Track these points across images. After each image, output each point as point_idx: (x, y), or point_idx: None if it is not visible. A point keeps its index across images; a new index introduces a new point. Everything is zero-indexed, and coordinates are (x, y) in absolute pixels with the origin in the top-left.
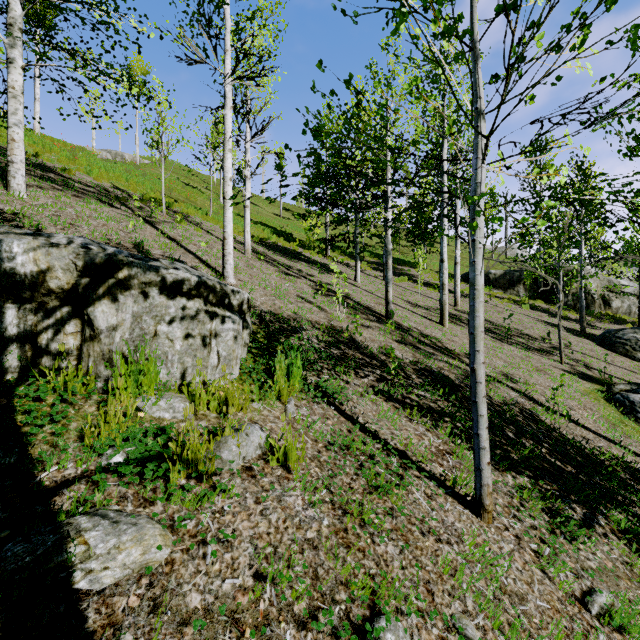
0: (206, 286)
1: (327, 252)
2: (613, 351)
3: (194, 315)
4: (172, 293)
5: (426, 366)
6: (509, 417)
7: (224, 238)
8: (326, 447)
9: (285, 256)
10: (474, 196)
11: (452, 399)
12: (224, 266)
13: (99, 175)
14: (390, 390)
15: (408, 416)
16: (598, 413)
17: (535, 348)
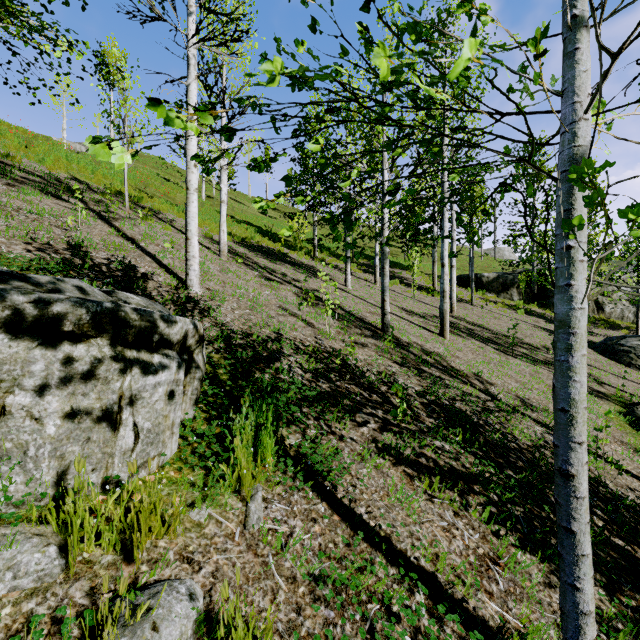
0: (112, 318)
1: (315, 253)
2: (617, 361)
3: (87, 370)
4: (39, 335)
5: (436, 398)
6: (545, 469)
7: (187, 238)
8: (311, 593)
9: (268, 258)
10: (586, 166)
11: (475, 448)
12: (187, 272)
13: (56, 165)
14: (400, 449)
15: (427, 490)
16: (630, 446)
17: (540, 360)
